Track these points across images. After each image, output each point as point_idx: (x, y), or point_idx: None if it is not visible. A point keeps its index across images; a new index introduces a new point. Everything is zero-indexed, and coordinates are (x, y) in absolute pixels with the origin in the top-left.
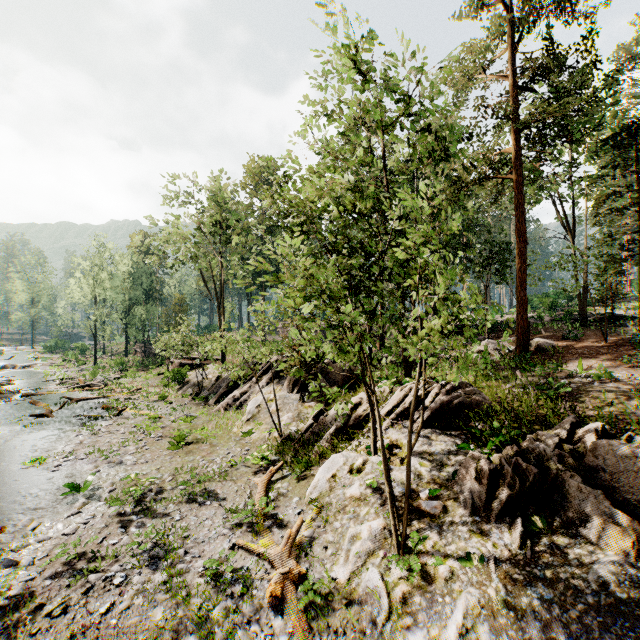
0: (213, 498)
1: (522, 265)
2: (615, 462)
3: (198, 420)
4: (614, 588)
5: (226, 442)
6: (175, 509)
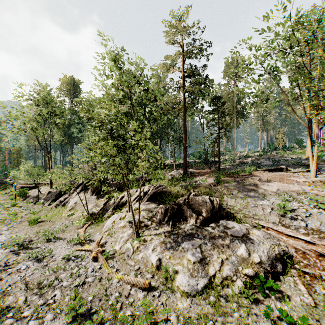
0: (59, 239)
1: (185, 142)
2: (195, 202)
3: (41, 213)
4: (189, 230)
5: (60, 220)
6: (42, 245)
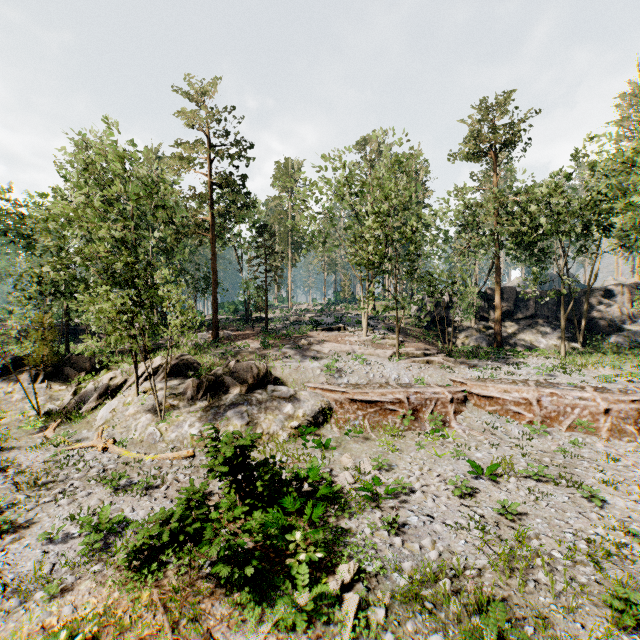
0: (9, 449)
1: (215, 288)
2: (238, 368)
3: None
4: (233, 399)
5: None
6: None
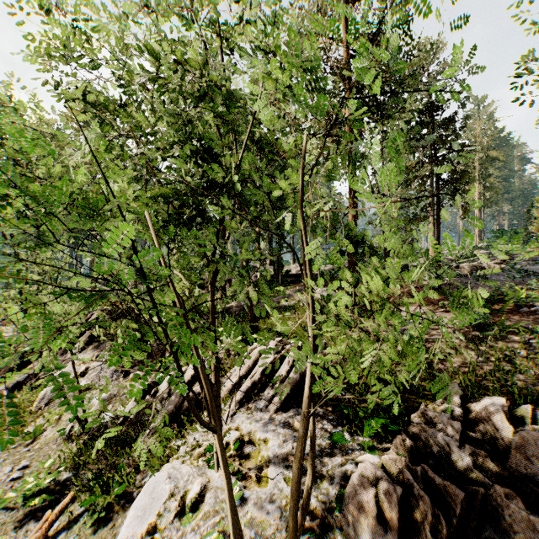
0: None
1: (353, 219)
2: None
3: None
4: None
5: None
6: None
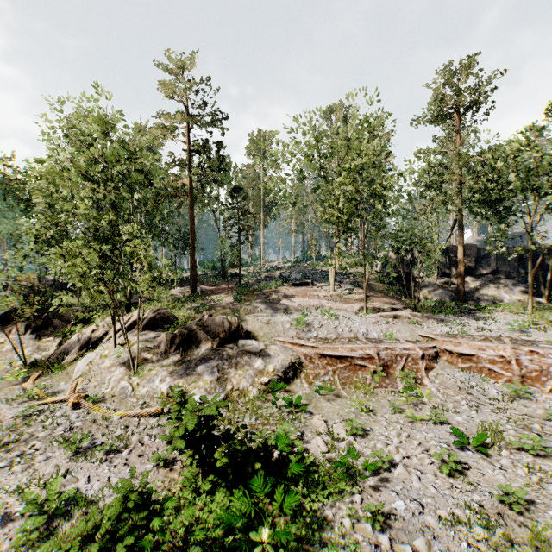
0: None
1: (193, 247)
2: (211, 323)
3: None
4: (204, 354)
5: None
6: None
